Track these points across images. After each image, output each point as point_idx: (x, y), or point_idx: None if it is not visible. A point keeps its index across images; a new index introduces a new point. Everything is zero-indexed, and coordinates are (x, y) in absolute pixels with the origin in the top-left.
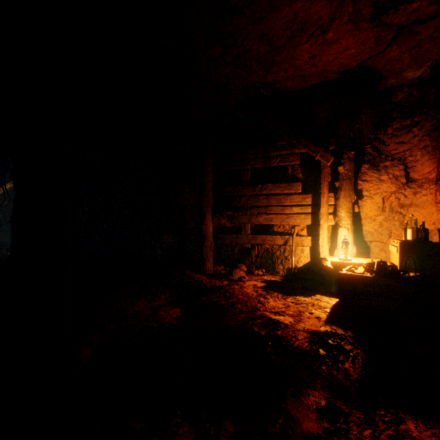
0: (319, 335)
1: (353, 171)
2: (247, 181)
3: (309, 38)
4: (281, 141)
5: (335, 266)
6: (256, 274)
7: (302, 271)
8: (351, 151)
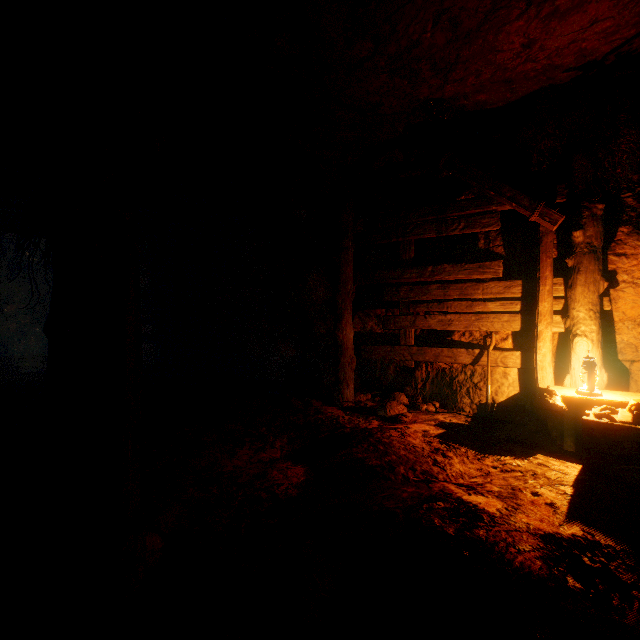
0: (560, 543)
1: (600, 239)
2: (409, 260)
3: (526, 7)
4: (466, 195)
5: (571, 405)
6: (424, 410)
7: (505, 408)
8: (598, 204)
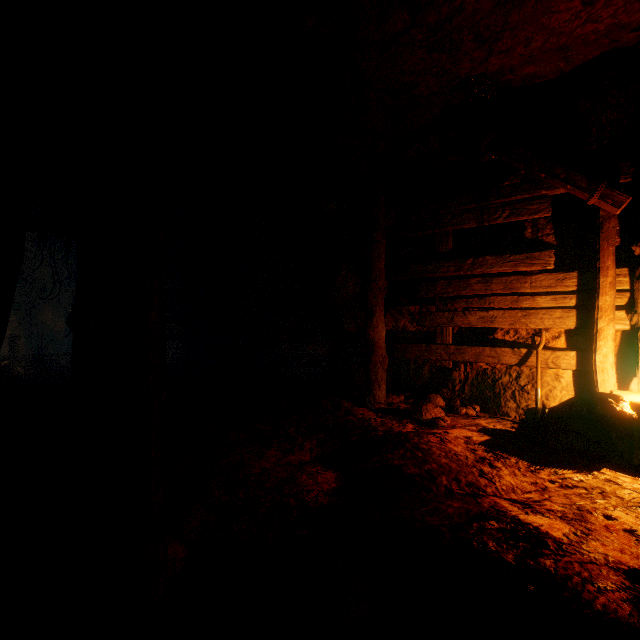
0: None
1: None
2: (446, 253)
3: None
4: (511, 180)
5: None
6: (462, 414)
7: (558, 414)
8: None
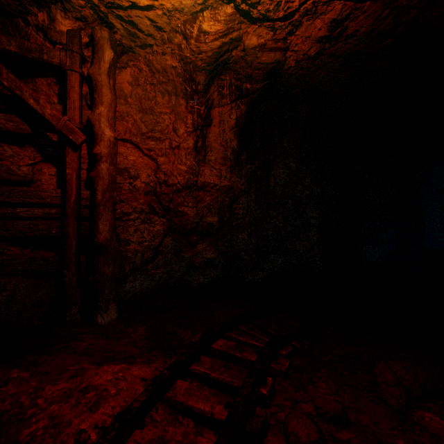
0: None
1: None
2: None
3: None
4: None
5: None
6: None
7: None
8: None
